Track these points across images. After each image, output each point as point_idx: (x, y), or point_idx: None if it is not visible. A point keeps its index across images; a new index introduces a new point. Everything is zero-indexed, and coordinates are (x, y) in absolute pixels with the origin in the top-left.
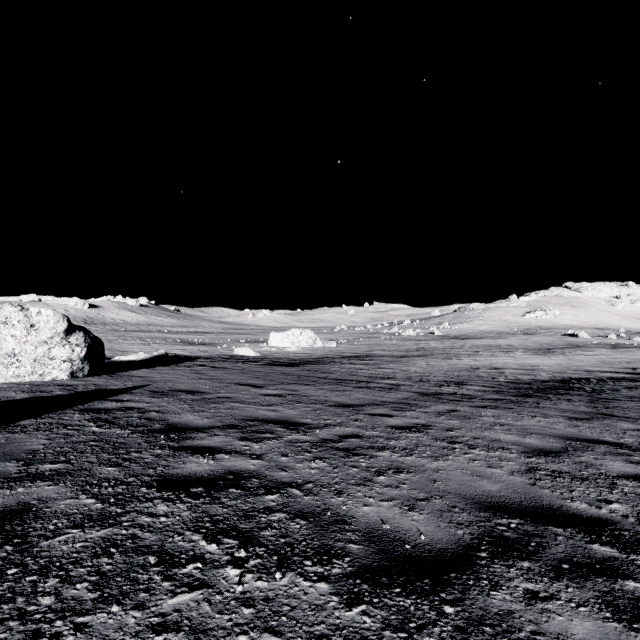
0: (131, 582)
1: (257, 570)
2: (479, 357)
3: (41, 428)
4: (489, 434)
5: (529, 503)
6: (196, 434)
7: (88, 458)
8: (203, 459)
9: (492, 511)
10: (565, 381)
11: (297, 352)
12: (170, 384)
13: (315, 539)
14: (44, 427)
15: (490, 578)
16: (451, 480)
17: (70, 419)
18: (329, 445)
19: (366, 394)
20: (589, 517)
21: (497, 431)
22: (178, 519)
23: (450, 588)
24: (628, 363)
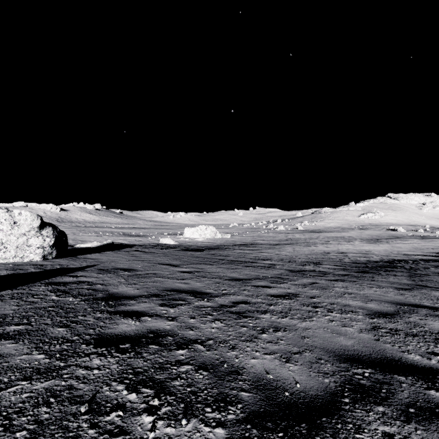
0: (62, 430)
1: (167, 417)
2: (329, 245)
3: (14, 297)
4: (341, 300)
5: (376, 355)
6: (128, 301)
7: (45, 321)
8: (131, 321)
9: (349, 362)
10: (390, 262)
11: (203, 241)
12: (113, 264)
13: (214, 388)
14: (17, 296)
15: (354, 422)
16: (316, 337)
17: (37, 290)
18: (225, 309)
19: (252, 271)
20: (423, 367)
21: (346, 298)
22: (107, 371)
23: (323, 432)
24: (433, 249)
